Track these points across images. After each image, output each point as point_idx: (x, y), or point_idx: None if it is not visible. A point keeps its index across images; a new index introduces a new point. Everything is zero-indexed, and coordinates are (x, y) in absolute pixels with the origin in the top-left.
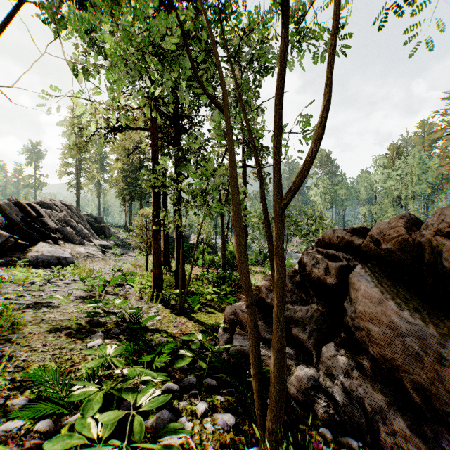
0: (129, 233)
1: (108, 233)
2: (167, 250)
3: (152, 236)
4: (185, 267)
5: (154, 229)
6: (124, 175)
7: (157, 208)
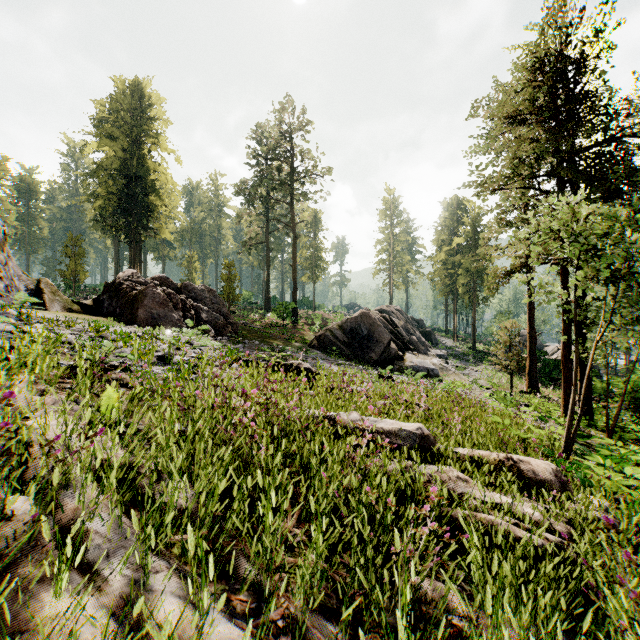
0: (453, 339)
1: (434, 340)
2: (534, 370)
3: (562, 364)
4: (557, 393)
5: (565, 358)
6: (448, 268)
7: (568, 338)
